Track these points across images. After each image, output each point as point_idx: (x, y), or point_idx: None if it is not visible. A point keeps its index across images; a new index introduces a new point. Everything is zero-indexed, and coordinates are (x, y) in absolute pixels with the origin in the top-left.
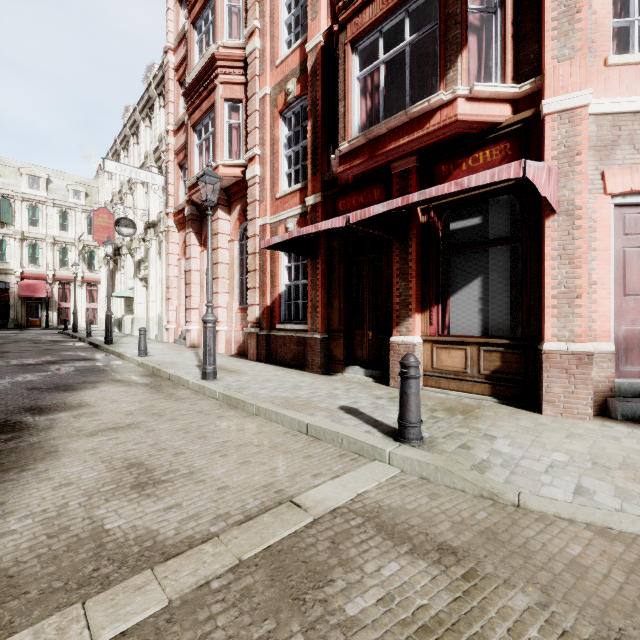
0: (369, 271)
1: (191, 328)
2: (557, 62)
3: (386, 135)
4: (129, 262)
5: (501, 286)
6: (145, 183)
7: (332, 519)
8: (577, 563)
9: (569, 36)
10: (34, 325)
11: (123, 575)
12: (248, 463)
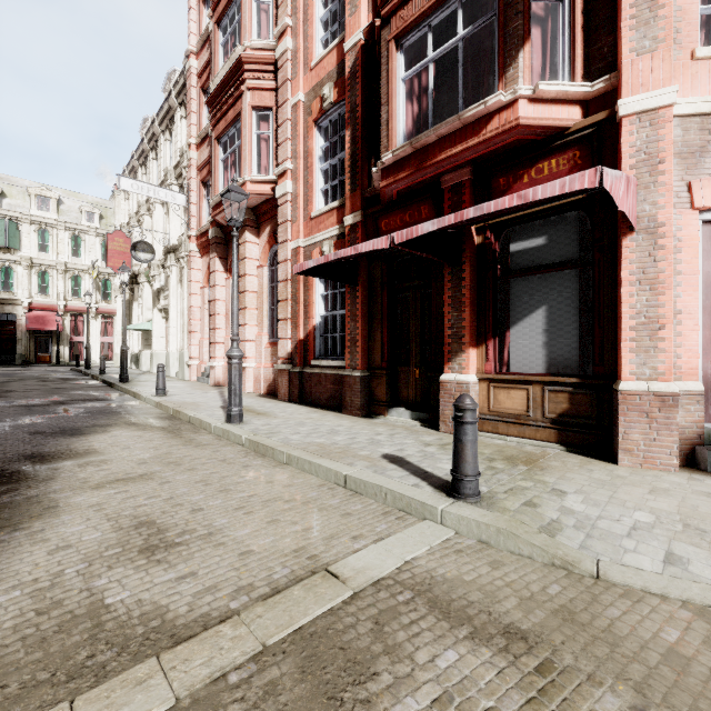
0: (416, 300)
1: (215, 364)
2: (636, 55)
3: (436, 144)
4: (147, 291)
5: (569, 316)
6: (165, 203)
7: (375, 593)
8: (676, 653)
9: (650, 25)
10: (44, 361)
11: (123, 664)
12: (276, 522)
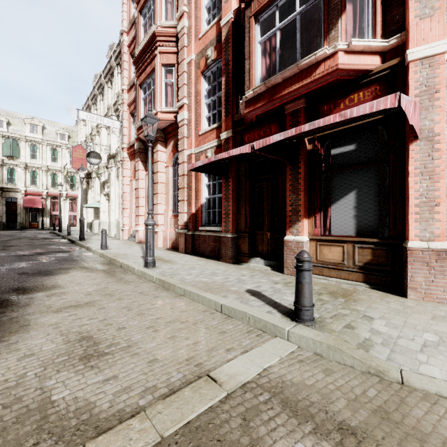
0: (268, 187)
1: (139, 229)
2: (419, 19)
3: (281, 83)
4: (97, 183)
5: (371, 197)
6: (108, 127)
7: (243, 394)
8: None
9: None
10: (34, 227)
11: None
12: (174, 338)
